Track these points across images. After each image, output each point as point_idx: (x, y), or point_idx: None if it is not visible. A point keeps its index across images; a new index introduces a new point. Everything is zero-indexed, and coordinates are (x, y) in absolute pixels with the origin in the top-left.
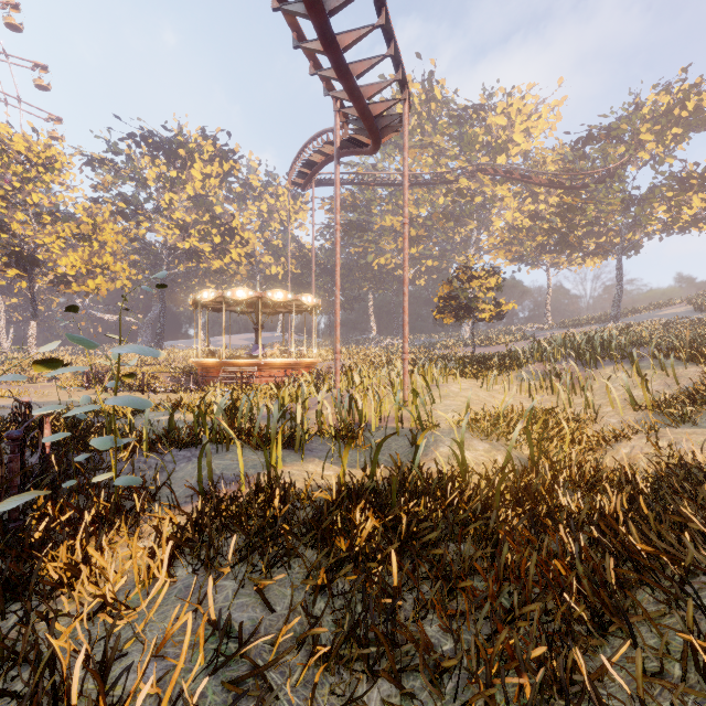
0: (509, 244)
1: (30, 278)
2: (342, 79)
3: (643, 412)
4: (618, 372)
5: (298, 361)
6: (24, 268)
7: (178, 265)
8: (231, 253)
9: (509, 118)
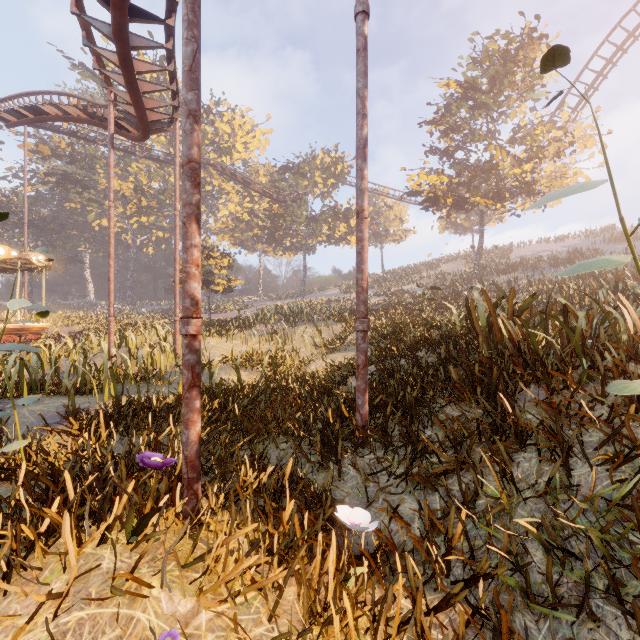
0: (232, 230)
1: None
2: (131, 91)
3: (320, 349)
4: (307, 329)
5: (26, 326)
6: None
7: None
8: None
9: (233, 128)
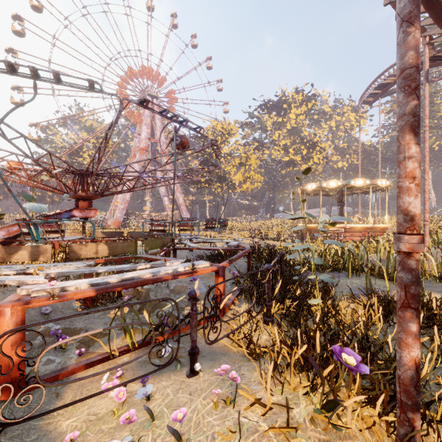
0: None
1: (222, 187)
2: (440, 23)
3: None
4: None
5: (374, 226)
6: (222, 182)
7: (280, 171)
8: (313, 158)
9: None
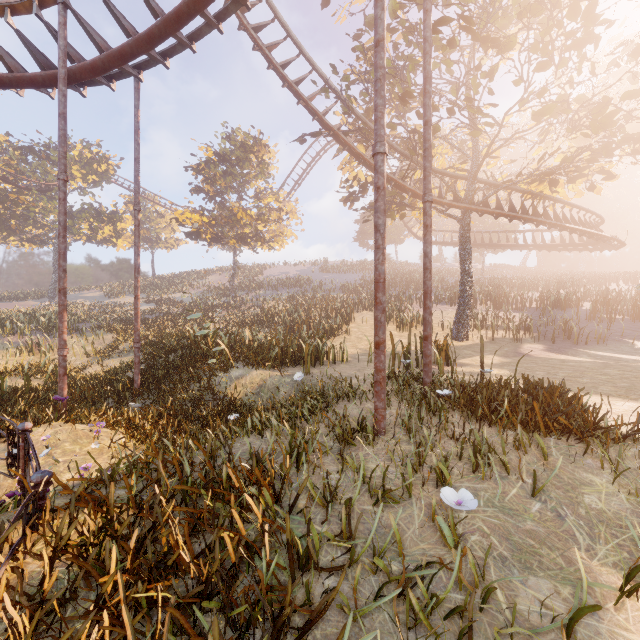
0: None
1: None
2: None
3: (92, 357)
4: (74, 339)
5: None
6: None
7: None
8: None
9: None
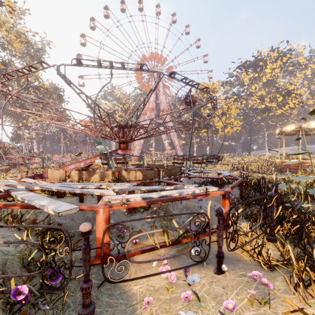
0: None
1: (207, 132)
2: None
3: None
4: None
5: None
6: (207, 128)
7: (256, 116)
8: (288, 104)
9: None
